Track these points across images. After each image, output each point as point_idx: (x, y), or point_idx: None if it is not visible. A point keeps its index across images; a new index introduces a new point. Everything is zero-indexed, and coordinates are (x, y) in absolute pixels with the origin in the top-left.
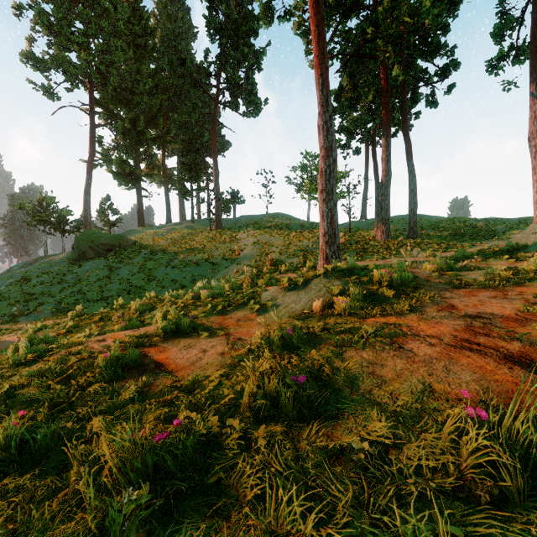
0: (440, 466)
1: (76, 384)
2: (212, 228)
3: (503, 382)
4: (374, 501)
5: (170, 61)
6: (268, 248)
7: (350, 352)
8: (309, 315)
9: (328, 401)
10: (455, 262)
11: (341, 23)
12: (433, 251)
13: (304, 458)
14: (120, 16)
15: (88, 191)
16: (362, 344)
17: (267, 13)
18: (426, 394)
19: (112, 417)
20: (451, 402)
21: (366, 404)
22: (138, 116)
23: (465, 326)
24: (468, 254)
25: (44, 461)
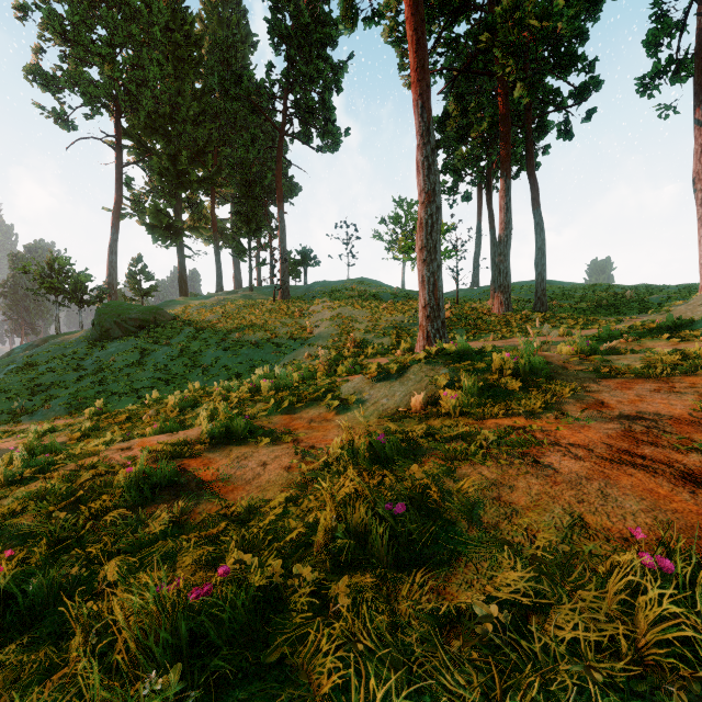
0: (607, 645)
1: (88, 511)
2: (277, 298)
3: (684, 513)
4: (512, 700)
5: (222, 79)
6: (351, 325)
7: (465, 468)
8: (406, 415)
9: (437, 539)
10: (598, 342)
11: (447, 29)
12: (568, 328)
13: (404, 626)
14: (155, 19)
15: (114, 250)
16: (481, 456)
17: (349, 13)
18: (577, 531)
19: (135, 559)
20: (614, 543)
21: (491, 545)
22: (179, 151)
23: (622, 431)
24: (615, 332)
25: (36, 623)
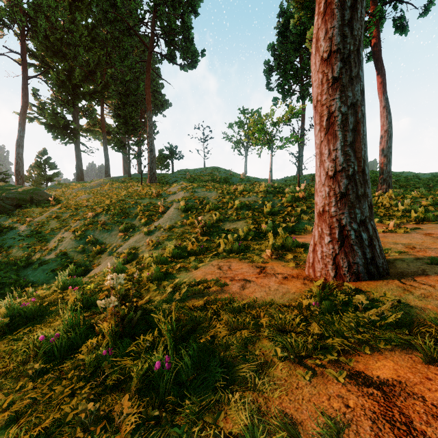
0: None
1: None
2: (146, 182)
3: None
4: None
5: (99, 2)
6: (202, 205)
7: None
8: None
9: None
10: None
11: None
12: None
13: None
14: None
15: (20, 144)
16: None
17: None
18: None
19: None
20: None
21: None
22: (72, 67)
23: None
24: None
25: None
